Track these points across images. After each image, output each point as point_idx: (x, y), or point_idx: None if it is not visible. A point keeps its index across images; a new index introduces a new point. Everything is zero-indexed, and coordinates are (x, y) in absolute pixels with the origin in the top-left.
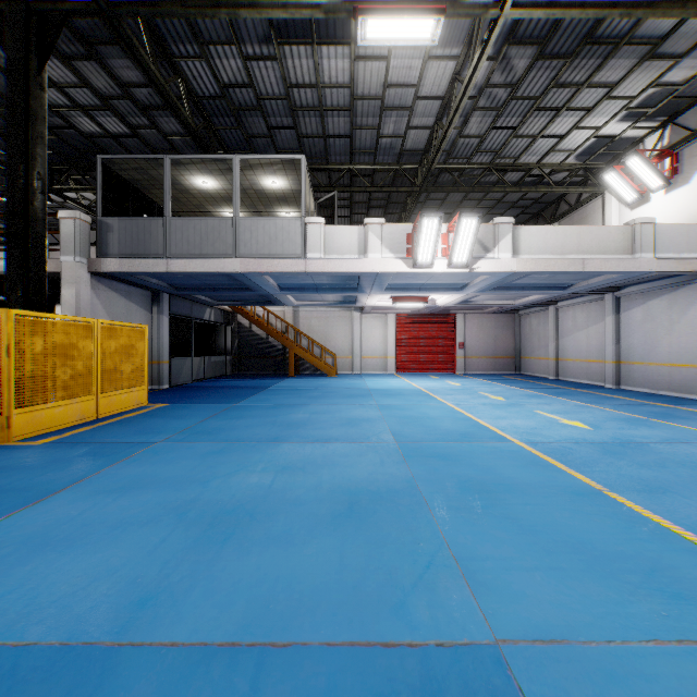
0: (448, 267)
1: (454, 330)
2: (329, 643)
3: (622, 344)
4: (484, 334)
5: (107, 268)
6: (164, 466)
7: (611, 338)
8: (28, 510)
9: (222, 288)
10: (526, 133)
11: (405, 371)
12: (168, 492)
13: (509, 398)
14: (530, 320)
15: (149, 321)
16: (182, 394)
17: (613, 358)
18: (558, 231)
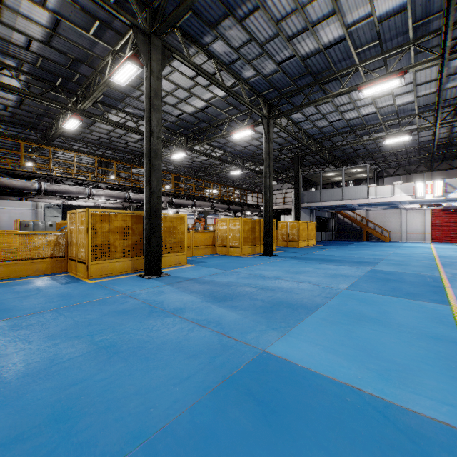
0: (432, 197)
1: None
2: (365, 257)
3: None
4: None
5: (303, 206)
6: (335, 251)
7: None
8: (319, 251)
9: (335, 207)
10: None
11: (438, 241)
12: (339, 252)
13: None
14: None
15: (309, 219)
16: (322, 244)
17: None
18: None
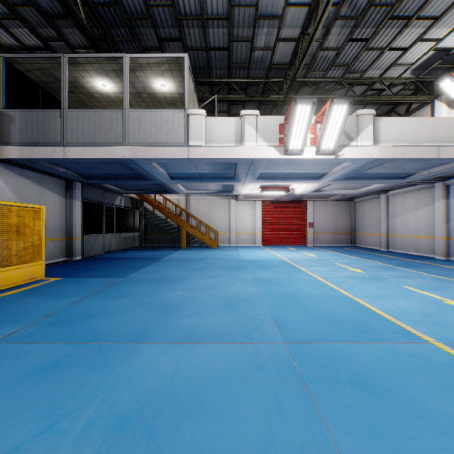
0: (316, 153)
1: (306, 213)
2: None
3: (450, 223)
4: (327, 216)
5: (9, 155)
6: None
7: (440, 218)
8: None
9: (123, 177)
10: (376, 46)
11: (269, 244)
12: None
13: (365, 270)
14: (364, 206)
15: (63, 205)
16: (85, 266)
17: (442, 235)
18: (413, 122)
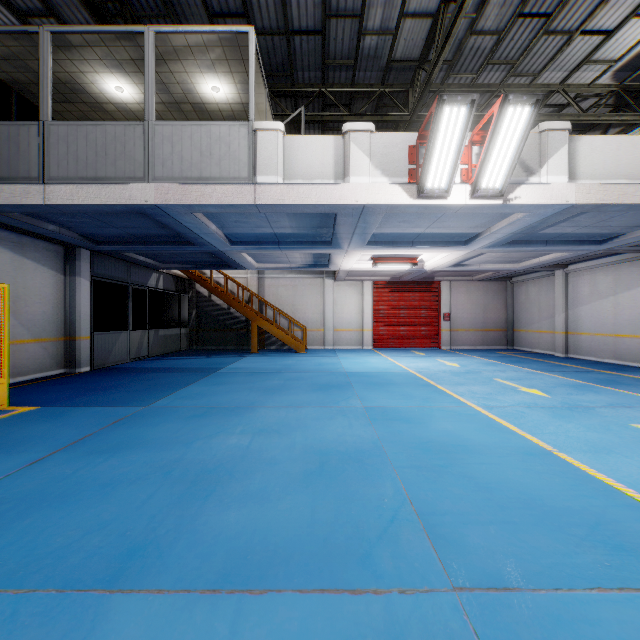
0: (471, 196)
1: (439, 299)
2: None
3: None
4: (471, 304)
5: None
6: None
7: None
8: None
9: (156, 241)
10: (561, 28)
11: (383, 346)
12: None
13: (549, 391)
14: (527, 288)
15: (60, 285)
16: (90, 384)
17: None
18: (634, 144)
